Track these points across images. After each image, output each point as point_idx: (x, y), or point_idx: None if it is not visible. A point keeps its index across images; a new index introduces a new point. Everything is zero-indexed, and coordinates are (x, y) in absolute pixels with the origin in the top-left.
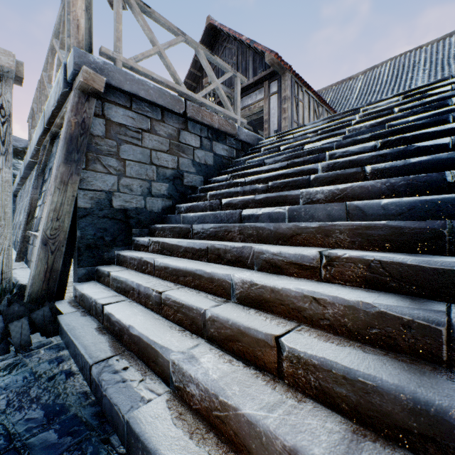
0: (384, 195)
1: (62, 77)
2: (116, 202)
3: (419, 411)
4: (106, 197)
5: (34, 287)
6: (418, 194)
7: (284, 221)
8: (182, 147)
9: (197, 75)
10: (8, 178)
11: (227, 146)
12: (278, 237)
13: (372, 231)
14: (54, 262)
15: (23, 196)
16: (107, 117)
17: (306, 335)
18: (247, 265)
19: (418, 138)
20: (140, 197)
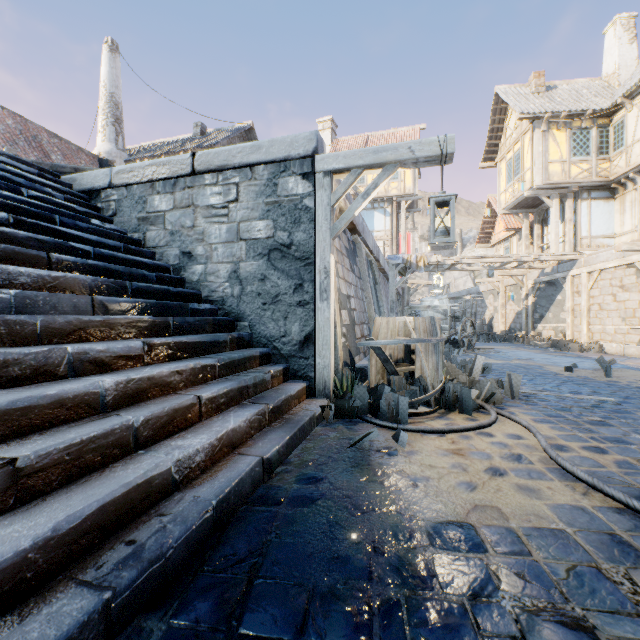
0: (94, 292)
1: None
2: None
3: (238, 388)
4: None
5: None
6: (116, 295)
7: (9, 311)
8: None
9: None
10: None
11: None
12: (53, 333)
13: (142, 324)
14: None
15: None
16: None
17: (194, 391)
18: (59, 375)
19: (53, 232)
20: None
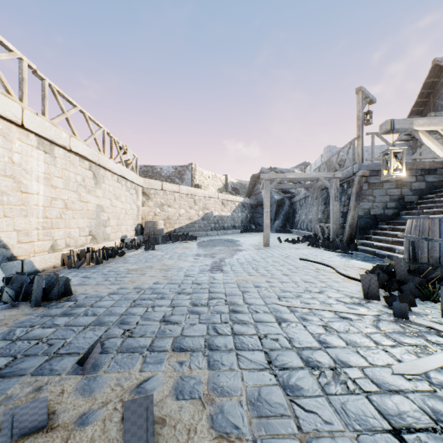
0: None
1: (352, 172)
2: (371, 212)
3: None
4: (368, 211)
5: (347, 239)
6: None
7: None
8: (403, 184)
9: (423, 101)
10: (338, 207)
11: (436, 175)
12: None
13: None
14: (352, 232)
15: (305, 206)
16: (368, 182)
17: None
18: None
19: None
20: (381, 209)
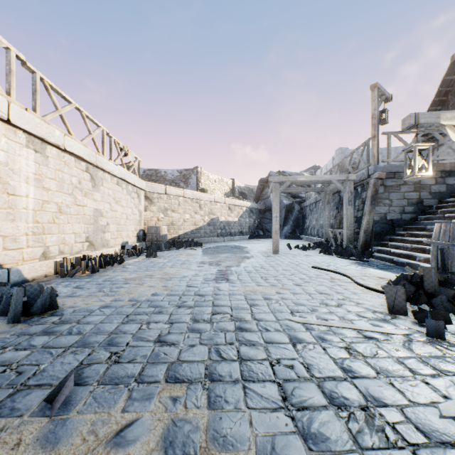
0: None
1: (366, 174)
2: (387, 217)
3: None
4: (384, 215)
5: (361, 246)
6: None
7: None
8: (422, 187)
9: (441, 100)
10: (352, 212)
11: None
12: None
13: None
14: (367, 239)
15: (315, 211)
16: (384, 185)
17: None
18: None
19: None
20: (398, 214)
